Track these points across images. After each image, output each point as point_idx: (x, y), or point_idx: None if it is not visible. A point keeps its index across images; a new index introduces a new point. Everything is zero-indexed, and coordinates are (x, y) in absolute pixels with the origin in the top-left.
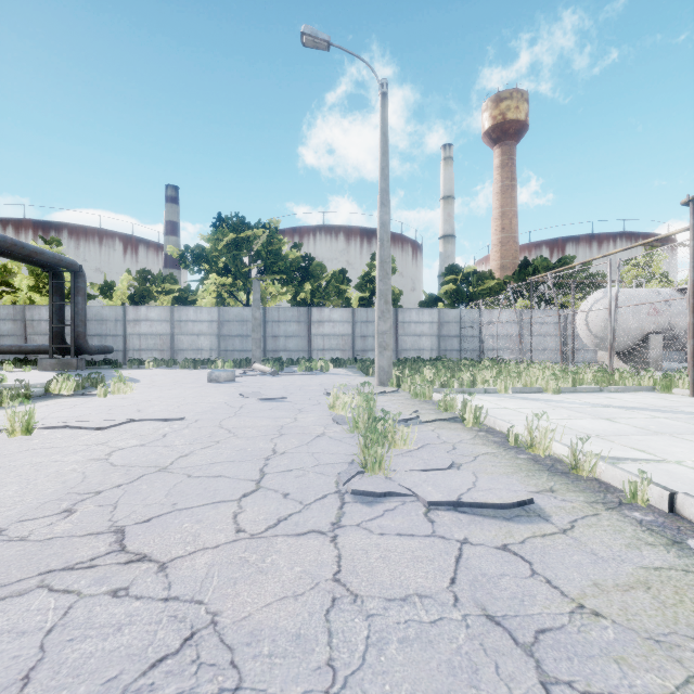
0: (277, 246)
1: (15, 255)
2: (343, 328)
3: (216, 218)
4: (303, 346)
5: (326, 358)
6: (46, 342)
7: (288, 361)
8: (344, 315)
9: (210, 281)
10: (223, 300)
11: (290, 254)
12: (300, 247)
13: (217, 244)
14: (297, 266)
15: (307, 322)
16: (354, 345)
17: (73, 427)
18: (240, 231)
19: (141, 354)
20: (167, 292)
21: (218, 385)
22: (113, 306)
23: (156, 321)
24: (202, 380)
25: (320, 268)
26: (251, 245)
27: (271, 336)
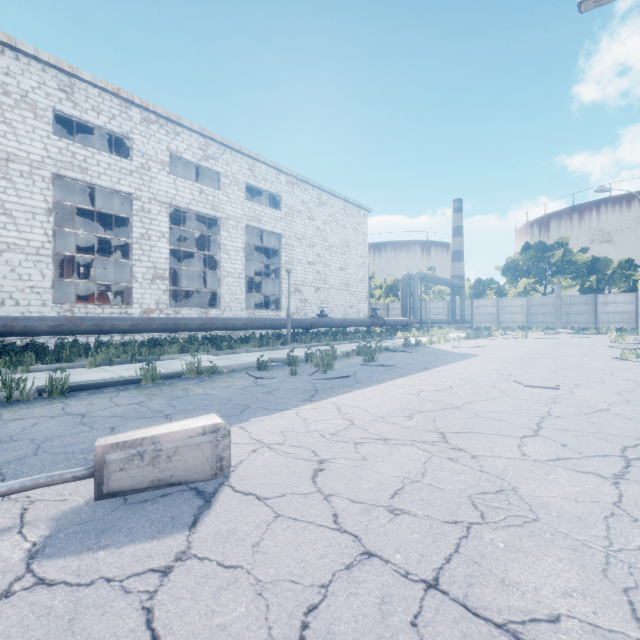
0: (568, 257)
1: (446, 284)
2: (626, 307)
3: (524, 245)
4: (590, 320)
5: (611, 328)
6: (434, 318)
7: (579, 329)
8: (627, 298)
9: (521, 282)
10: (528, 292)
11: (578, 260)
12: (586, 250)
13: (526, 261)
14: (585, 266)
15: (593, 304)
16: (637, 319)
17: (532, 338)
18: (541, 252)
19: (480, 324)
20: (490, 289)
21: (551, 335)
22: (465, 300)
23: (489, 306)
24: (538, 334)
25: (605, 263)
26: (549, 259)
27: (564, 314)
